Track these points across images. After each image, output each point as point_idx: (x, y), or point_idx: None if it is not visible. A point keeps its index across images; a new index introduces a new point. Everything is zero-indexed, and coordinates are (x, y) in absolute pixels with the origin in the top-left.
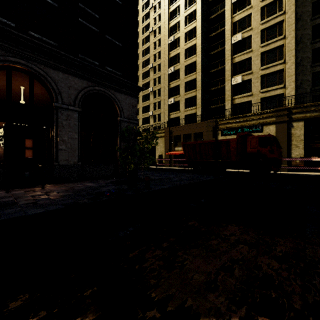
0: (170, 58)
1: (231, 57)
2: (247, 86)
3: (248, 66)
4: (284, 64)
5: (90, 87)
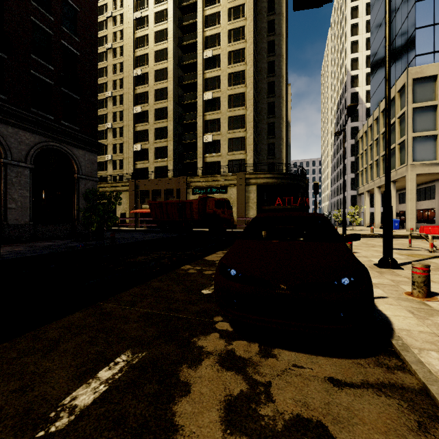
0: (136, 94)
1: (203, 114)
2: (217, 146)
3: (218, 126)
4: (246, 132)
5: (44, 143)
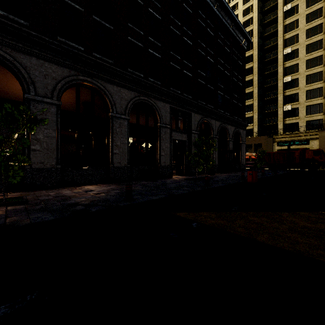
0: None
1: (282, 91)
2: (295, 112)
3: (296, 98)
4: (323, 100)
5: (235, 129)
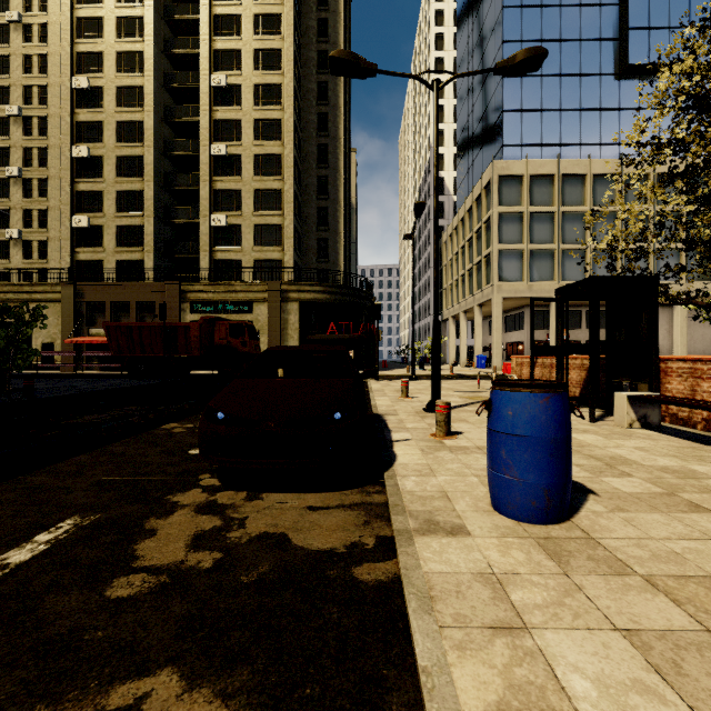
0: (77, 122)
1: (210, 178)
2: (235, 235)
3: (238, 203)
4: (283, 218)
5: None
